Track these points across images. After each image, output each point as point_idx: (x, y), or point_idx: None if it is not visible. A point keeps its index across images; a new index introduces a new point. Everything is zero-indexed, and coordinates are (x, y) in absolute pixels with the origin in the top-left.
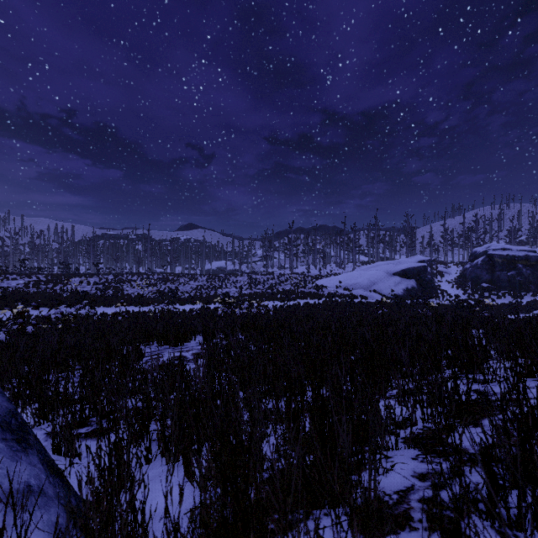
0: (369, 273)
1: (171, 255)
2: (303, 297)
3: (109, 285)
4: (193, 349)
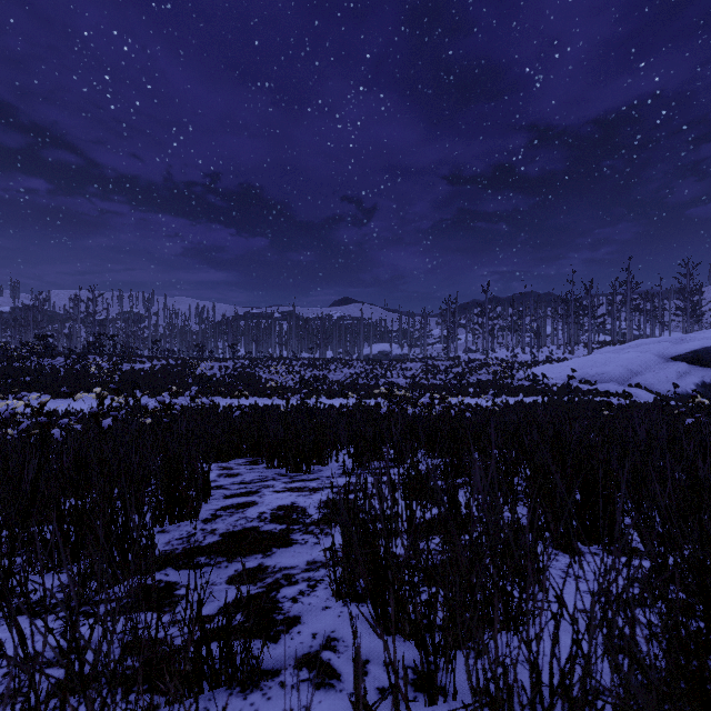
0: (625, 357)
1: (321, 336)
2: (512, 392)
3: (243, 371)
4: (328, 485)
